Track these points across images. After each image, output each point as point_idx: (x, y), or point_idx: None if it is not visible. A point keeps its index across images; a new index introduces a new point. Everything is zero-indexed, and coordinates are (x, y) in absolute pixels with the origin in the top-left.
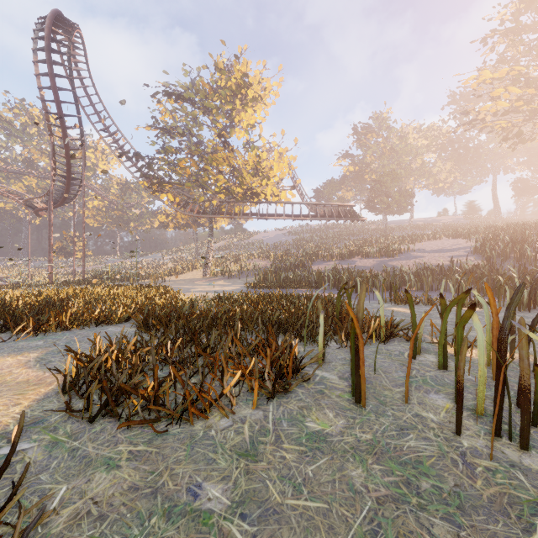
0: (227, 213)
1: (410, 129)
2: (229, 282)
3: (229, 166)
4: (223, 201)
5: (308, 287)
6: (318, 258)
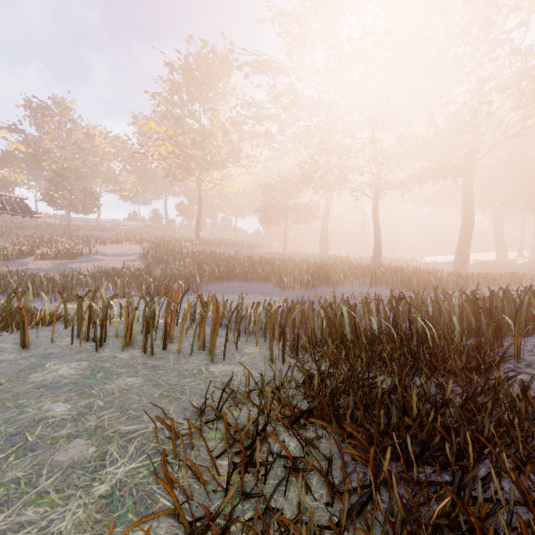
0: None
1: (97, 131)
2: None
3: None
4: None
5: None
6: None
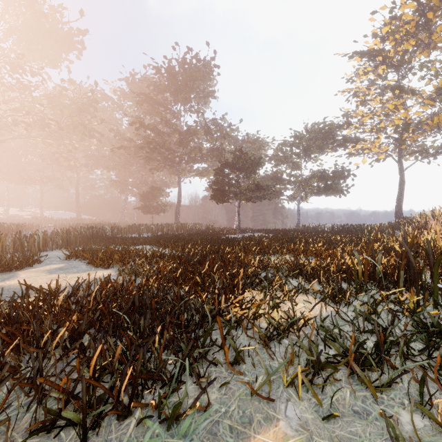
0: None
1: None
2: None
3: None
4: None
5: None
6: None
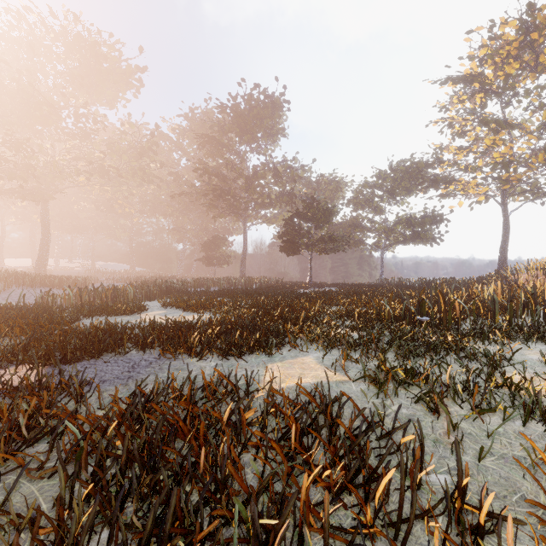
0: None
1: None
2: None
3: None
4: None
5: None
6: None
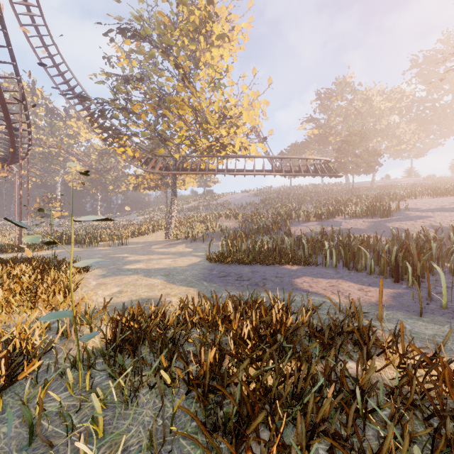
0: (191, 169)
1: (374, 91)
2: (191, 248)
3: (191, 108)
4: (186, 154)
5: (297, 262)
6: (290, 218)
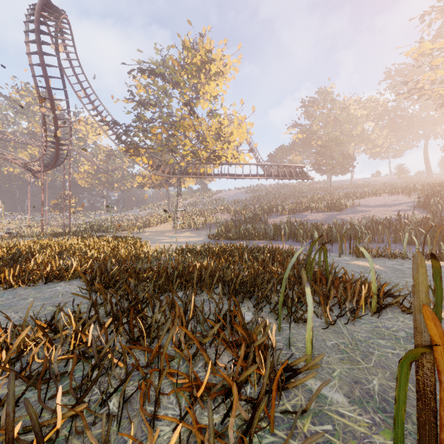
0: (193, 173)
1: (351, 101)
2: (195, 234)
3: (195, 132)
4: (189, 163)
5: (265, 239)
6: (272, 212)
